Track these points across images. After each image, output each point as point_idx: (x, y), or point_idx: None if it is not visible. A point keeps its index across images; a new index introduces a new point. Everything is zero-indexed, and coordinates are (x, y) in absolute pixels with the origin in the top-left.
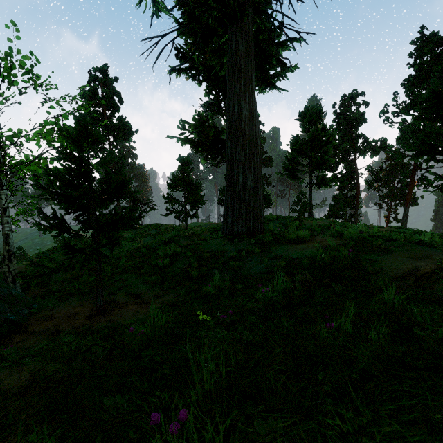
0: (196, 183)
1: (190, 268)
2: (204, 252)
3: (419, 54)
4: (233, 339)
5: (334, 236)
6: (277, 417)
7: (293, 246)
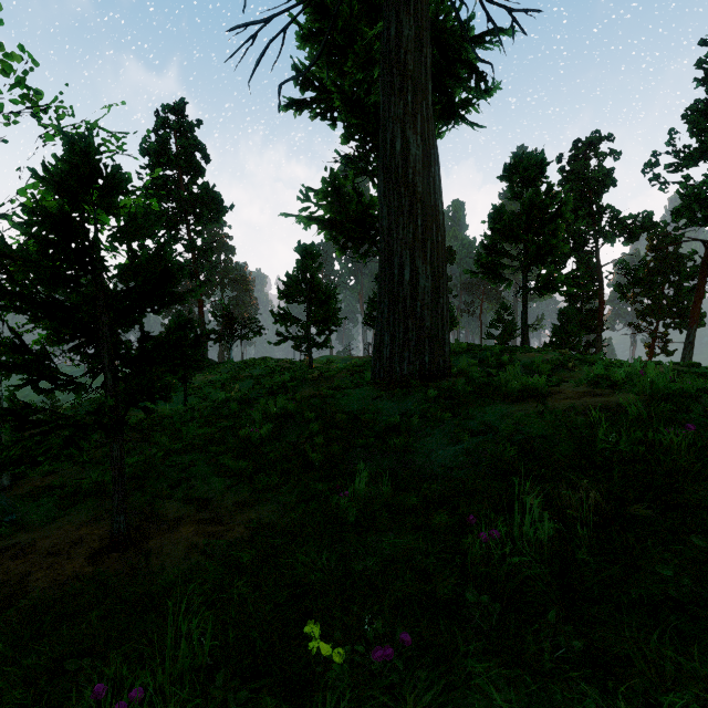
0: (326, 288)
1: (309, 447)
2: (338, 412)
3: None
4: None
5: (599, 384)
6: None
7: (519, 406)
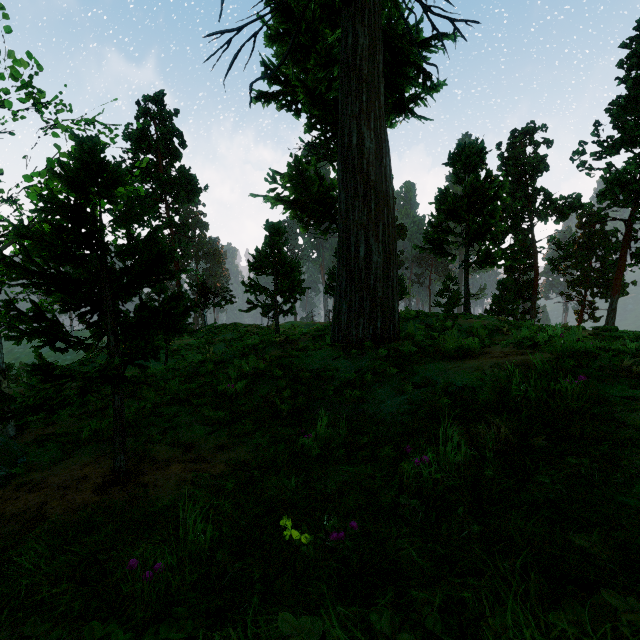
0: (291, 262)
1: (278, 400)
2: (303, 370)
3: (635, 62)
4: None
5: (523, 346)
6: None
7: (454, 364)
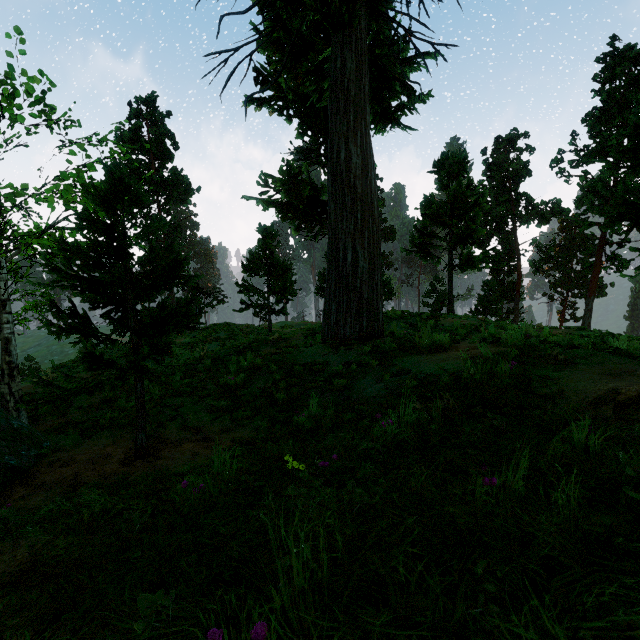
0: (284, 264)
1: (274, 389)
2: (296, 365)
3: (609, 76)
4: (339, 501)
5: (487, 341)
6: (410, 634)
7: (426, 357)
